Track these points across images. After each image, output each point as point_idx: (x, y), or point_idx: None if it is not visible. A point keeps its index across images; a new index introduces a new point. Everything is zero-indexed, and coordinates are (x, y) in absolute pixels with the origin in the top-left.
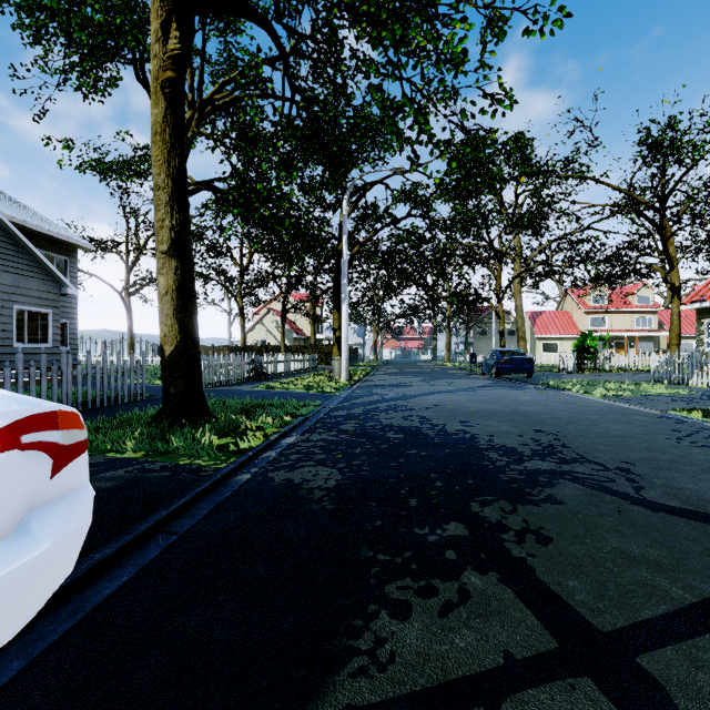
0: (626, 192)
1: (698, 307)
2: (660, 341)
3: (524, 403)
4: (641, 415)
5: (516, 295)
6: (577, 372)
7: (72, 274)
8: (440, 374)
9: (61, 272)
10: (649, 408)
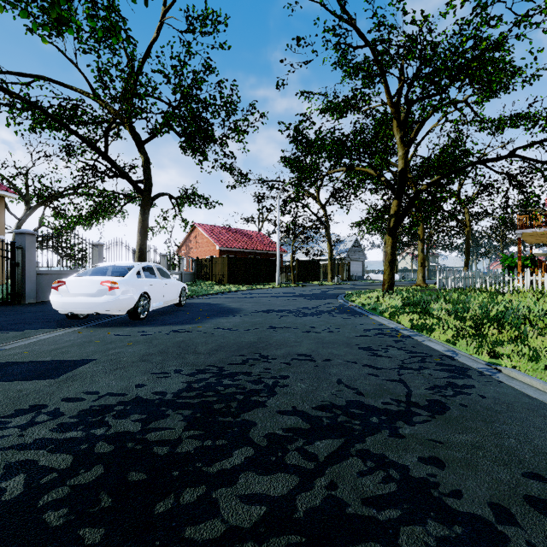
0: None
1: None
2: None
3: None
4: None
5: None
6: None
7: None
8: None
9: None
10: None
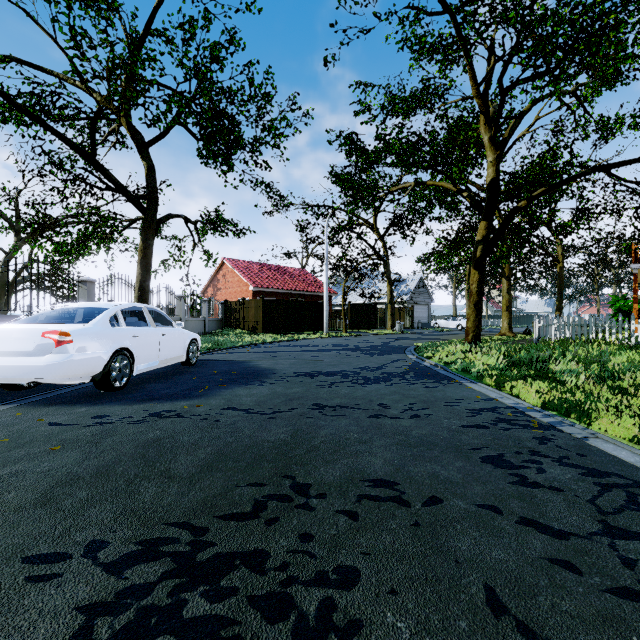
0: None
1: None
2: None
3: None
4: None
5: None
6: None
7: None
8: None
9: None
10: None
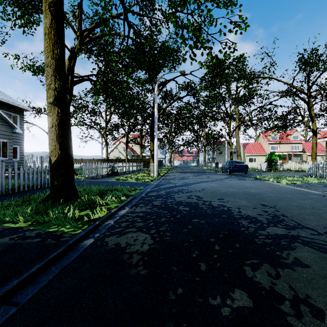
0: (291, 85)
1: (326, 140)
2: (303, 156)
3: (248, 187)
4: (313, 194)
5: (236, 135)
6: (267, 171)
7: (21, 123)
8: (202, 172)
9: (15, 122)
10: (314, 190)
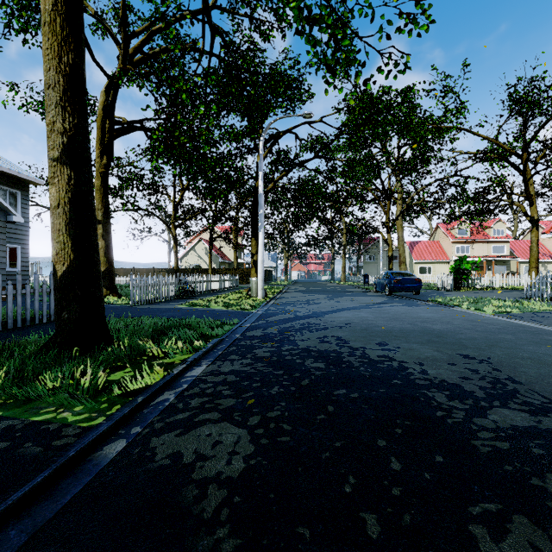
0: (494, 141)
1: None
2: (511, 265)
3: (428, 320)
4: (550, 334)
5: (398, 228)
6: (454, 290)
7: (24, 205)
8: (341, 292)
9: (13, 203)
10: (548, 326)
